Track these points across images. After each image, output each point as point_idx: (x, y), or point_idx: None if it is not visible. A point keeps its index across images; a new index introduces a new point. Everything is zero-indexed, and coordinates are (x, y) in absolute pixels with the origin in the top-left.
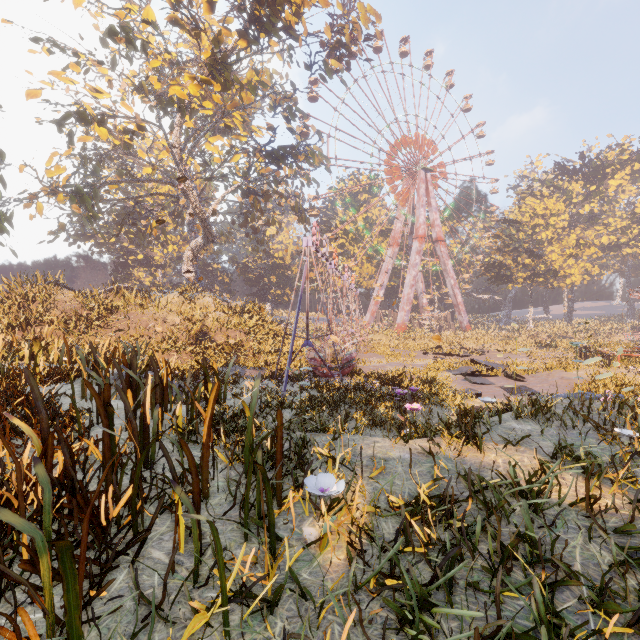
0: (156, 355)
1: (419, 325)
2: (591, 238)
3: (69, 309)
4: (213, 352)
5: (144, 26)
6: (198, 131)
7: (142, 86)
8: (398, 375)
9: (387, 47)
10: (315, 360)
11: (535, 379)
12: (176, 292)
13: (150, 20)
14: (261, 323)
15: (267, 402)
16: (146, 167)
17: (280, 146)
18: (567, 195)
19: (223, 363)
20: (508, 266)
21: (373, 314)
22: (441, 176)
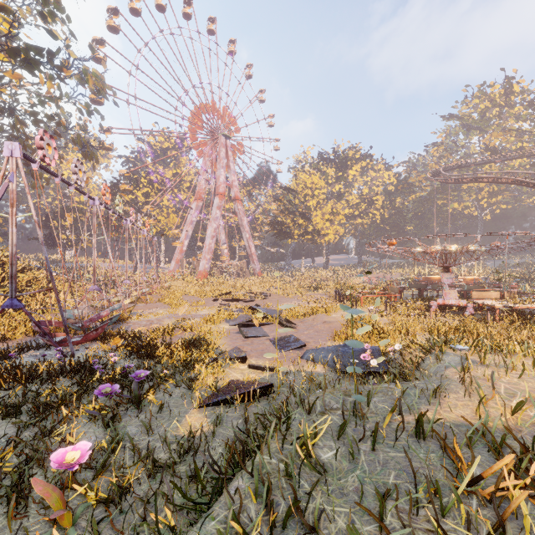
0: None
1: (220, 272)
2: (340, 208)
3: None
4: None
5: None
6: None
7: None
8: (156, 337)
9: (191, 14)
10: (49, 323)
11: (303, 324)
12: None
13: None
14: None
15: None
16: None
17: (30, 45)
18: (326, 176)
19: None
20: (288, 225)
21: (178, 262)
22: (239, 145)
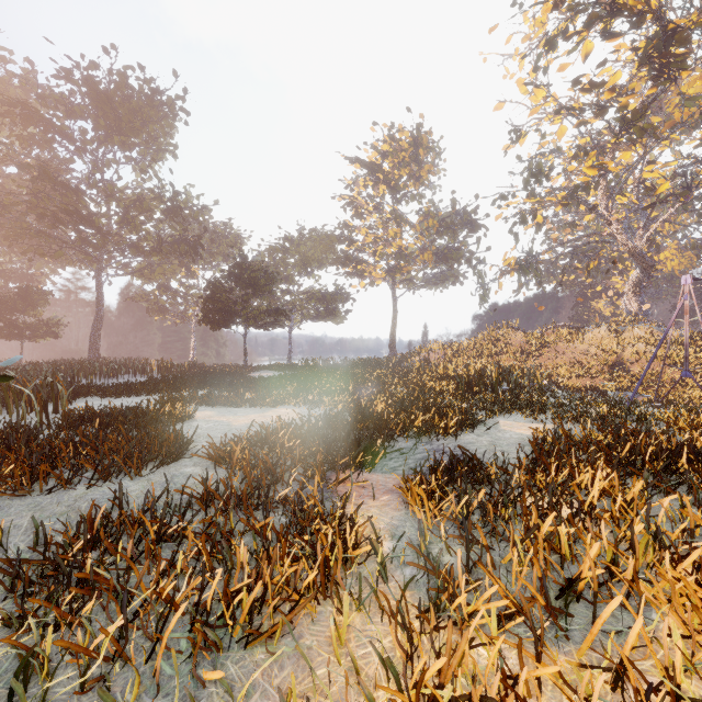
0: (516, 367)
1: None
2: None
3: (518, 344)
4: (624, 380)
5: (559, 139)
6: (630, 169)
7: (577, 154)
8: None
9: None
10: None
11: None
12: (603, 327)
13: (563, 132)
14: (698, 355)
15: (537, 384)
16: (586, 215)
17: None
18: None
19: (619, 388)
20: None
21: None
22: None
